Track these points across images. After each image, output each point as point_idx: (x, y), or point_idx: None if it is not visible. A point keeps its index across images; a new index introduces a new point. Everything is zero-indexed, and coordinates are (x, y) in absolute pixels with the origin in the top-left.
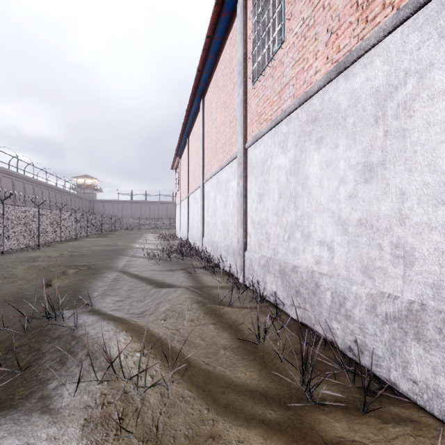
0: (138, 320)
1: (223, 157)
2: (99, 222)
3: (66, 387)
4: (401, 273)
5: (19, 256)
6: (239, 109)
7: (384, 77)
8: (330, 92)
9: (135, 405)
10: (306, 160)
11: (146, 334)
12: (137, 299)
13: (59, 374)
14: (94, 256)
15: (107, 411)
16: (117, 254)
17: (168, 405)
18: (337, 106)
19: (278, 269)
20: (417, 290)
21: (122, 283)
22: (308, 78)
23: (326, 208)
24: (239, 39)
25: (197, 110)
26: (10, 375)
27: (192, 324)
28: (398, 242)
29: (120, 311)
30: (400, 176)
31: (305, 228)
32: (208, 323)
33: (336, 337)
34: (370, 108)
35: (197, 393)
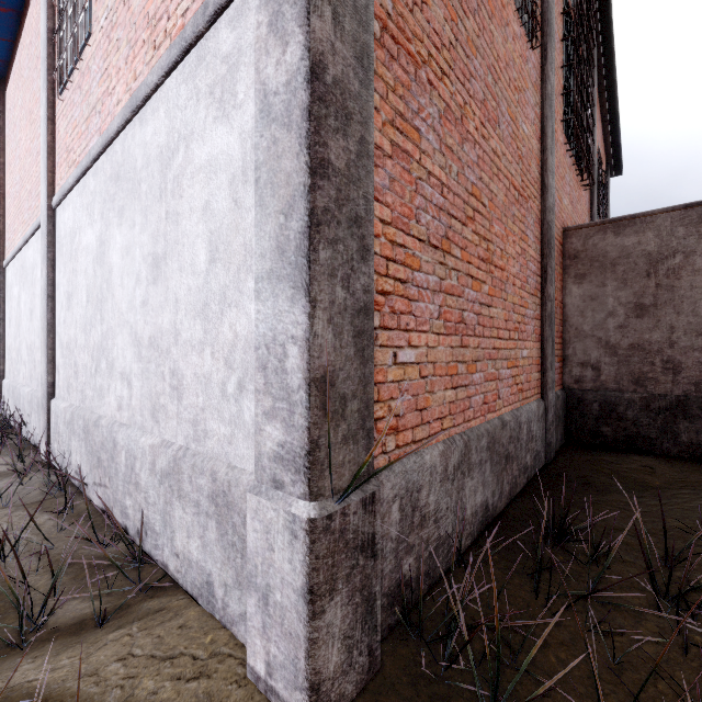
0: None
1: (29, 218)
2: None
3: None
4: (176, 411)
5: None
6: (42, 131)
7: (166, 135)
8: (129, 138)
9: None
10: (111, 242)
11: None
12: None
13: None
14: None
15: None
16: None
17: None
18: (135, 163)
19: (82, 425)
20: (185, 431)
21: None
22: (112, 108)
23: (126, 321)
24: None
25: None
26: None
27: None
28: (175, 368)
29: None
30: (175, 276)
31: (110, 353)
32: None
33: (129, 520)
34: (157, 176)
35: None
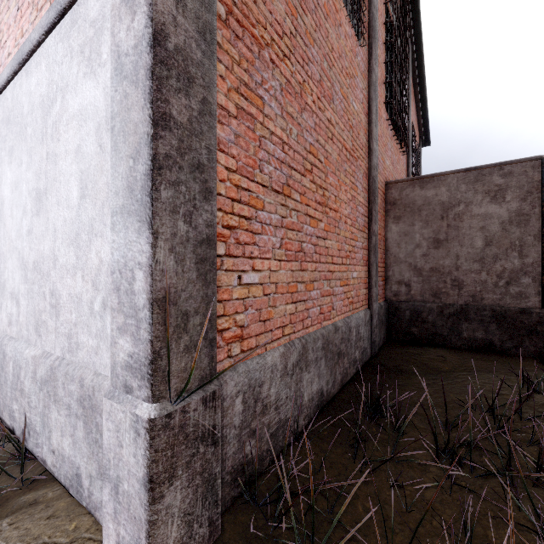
0: None
1: None
2: None
3: None
4: (55, 326)
5: None
6: None
7: (47, 86)
8: (18, 87)
9: None
10: (3, 178)
11: None
12: None
13: None
14: None
15: None
16: None
17: None
18: (22, 109)
19: None
20: (62, 343)
21: None
22: (4, 60)
23: (15, 247)
24: None
25: None
26: None
27: None
28: (53, 288)
29: None
30: (54, 209)
31: (2, 275)
32: None
33: (15, 422)
34: (40, 121)
35: None
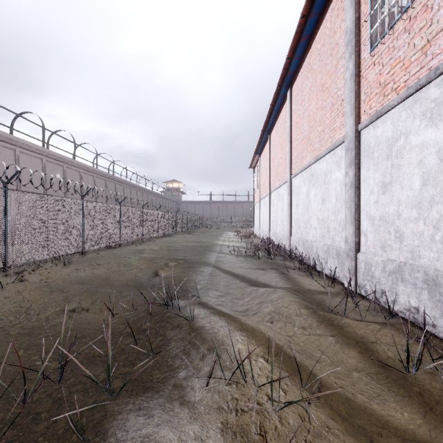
0: (246, 319)
1: (320, 146)
2: (185, 221)
3: (195, 380)
4: None
5: (131, 248)
6: (348, 86)
7: None
8: None
9: (273, 422)
10: None
11: (261, 336)
12: (236, 296)
13: (186, 364)
14: (186, 251)
15: (243, 420)
16: (205, 250)
17: (312, 433)
18: None
19: (422, 278)
20: None
21: (218, 278)
22: None
23: None
24: (348, 4)
25: (281, 103)
26: (144, 355)
27: (304, 332)
28: None
29: (224, 306)
30: None
31: None
32: (325, 334)
33: None
34: None
35: (345, 427)
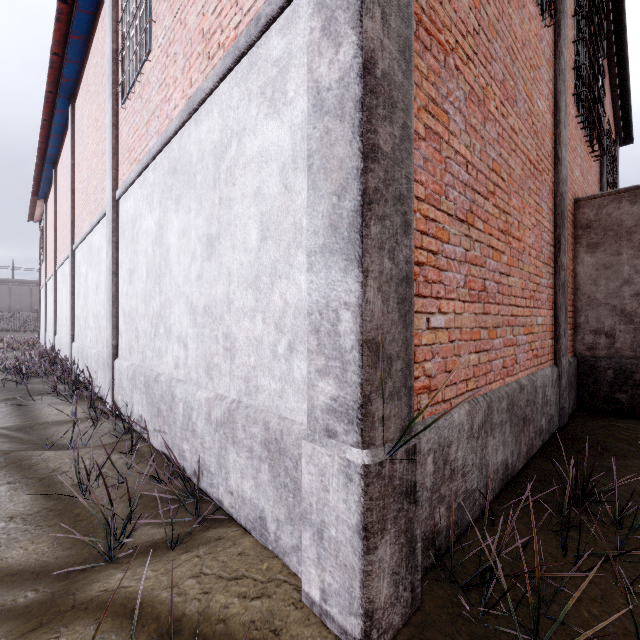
0: None
1: (95, 209)
2: None
3: None
4: (229, 369)
5: None
6: (108, 135)
7: (220, 132)
8: (185, 137)
9: None
10: (169, 226)
11: None
12: None
13: None
14: None
15: None
16: None
17: None
18: (190, 158)
19: (144, 381)
20: (237, 386)
21: None
22: (170, 112)
23: (183, 292)
24: (108, 24)
25: (66, 123)
26: None
27: None
28: (227, 332)
29: None
30: (228, 253)
31: (168, 320)
32: None
33: (186, 462)
34: (211, 168)
35: None
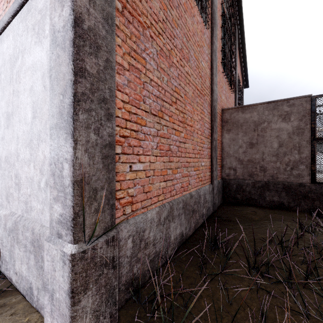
0: None
1: None
2: None
3: None
4: (17, 196)
5: None
6: None
7: (13, 49)
8: None
9: None
10: None
11: None
12: None
13: None
14: None
15: None
16: None
17: None
18: None
19: None
20: (22, 207)
21: None
22: None
23: None
24: None
25: None
26: None
27: None
28: (17, 173)
29: None
30: (17, 125)
31: None
32: None
33: None
34: (9, 70)
35: None
